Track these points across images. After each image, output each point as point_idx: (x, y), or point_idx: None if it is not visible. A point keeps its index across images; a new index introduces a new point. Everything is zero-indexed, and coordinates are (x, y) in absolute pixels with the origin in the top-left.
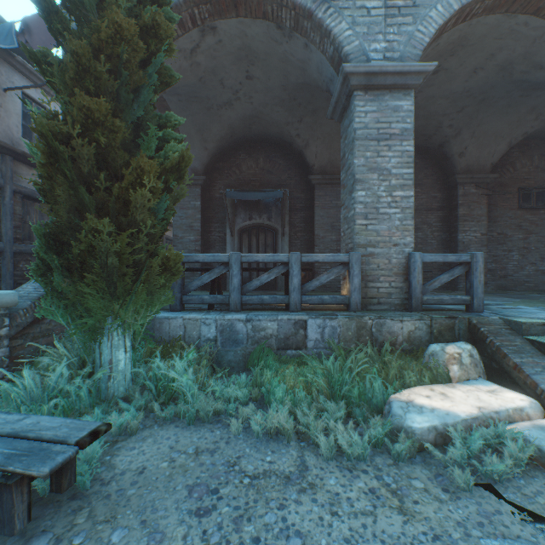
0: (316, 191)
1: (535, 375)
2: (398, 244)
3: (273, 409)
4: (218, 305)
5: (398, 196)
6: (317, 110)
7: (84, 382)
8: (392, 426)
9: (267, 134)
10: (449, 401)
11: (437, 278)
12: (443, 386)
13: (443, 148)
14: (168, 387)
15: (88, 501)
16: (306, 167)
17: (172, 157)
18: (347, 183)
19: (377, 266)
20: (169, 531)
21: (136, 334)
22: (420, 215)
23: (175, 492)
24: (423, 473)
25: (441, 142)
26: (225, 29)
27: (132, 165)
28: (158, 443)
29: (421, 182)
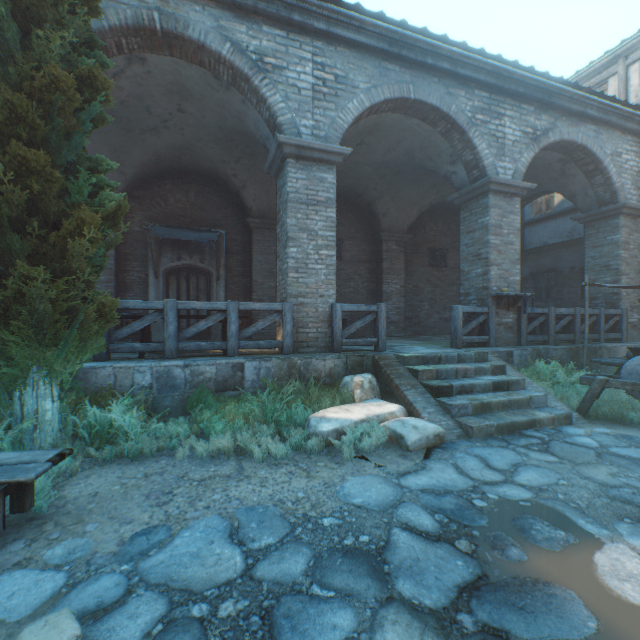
0: (254, 235)
1: (406, 391)
2: (324, 296)
3: (215, 437)
4: (148, 354)
5: (323, 254)
6: (255, 154)
7: (6, 435)
8: (309, 433)
9: (200, 167)
10: (349, 413)
11: (353, 324)
12: (349, 405)
13: (371, 207)
14: (104, 433)
15: (50, 518)
16: (243, 208)
17: (110, 207)
18: (282, 238)
19: (307, 314)
20: (136, 517)
21: (66, 382)
22: (353, 266)
23: (134, 499)
24: (326, 458)
25: (369, 201)
26: (156, 63)
27: (68, 213)
28: (105, 476)
29: (353, 235)
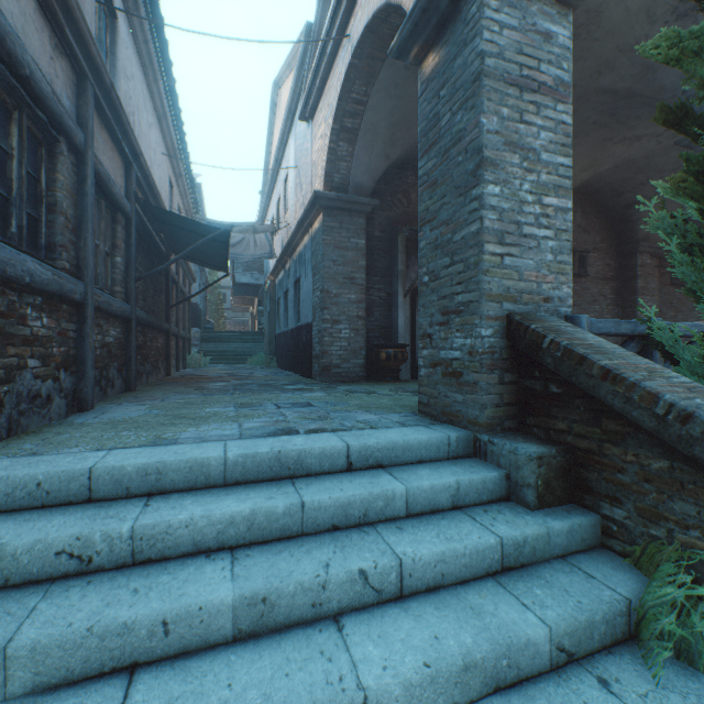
0: None
1: None
2: None
3: None
4: None
5: None
6: None
7: None
8: None
9: None
10: None
11: None
12: None
13: (628, 209)
14: None
15: None
16: None
17: None
18: None
19: None
20: None
21: None
22: (597, 285)
23: None
24: None
25: (630, 202)
26: None
27: None
28: None
29: (597, 246)
